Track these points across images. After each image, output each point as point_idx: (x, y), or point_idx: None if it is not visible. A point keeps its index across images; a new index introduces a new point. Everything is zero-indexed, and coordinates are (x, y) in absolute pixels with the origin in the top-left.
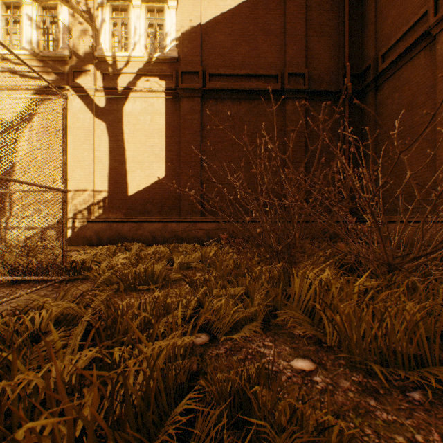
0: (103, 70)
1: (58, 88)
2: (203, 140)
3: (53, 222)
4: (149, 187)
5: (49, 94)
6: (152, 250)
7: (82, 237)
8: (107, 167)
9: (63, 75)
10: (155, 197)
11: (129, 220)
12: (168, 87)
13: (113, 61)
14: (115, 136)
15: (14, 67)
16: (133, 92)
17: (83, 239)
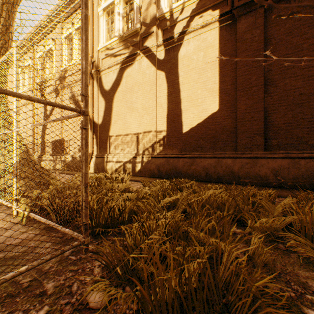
0: (162, 27)
1: (133, 55)
2: (266, 58)
3: (130, 157)
4: (201, 123)
5: (128, 63)
6: (207, 194)
7: (147, 169)
8: (166, 109)
9: (136, 45)
10: (207, 132)
11: (183, 156)
12: (222, 13)
13: (170, 15)
14: (171, 81)
15: (111, 52)
16: (186, 35)
17: (148, 171)
